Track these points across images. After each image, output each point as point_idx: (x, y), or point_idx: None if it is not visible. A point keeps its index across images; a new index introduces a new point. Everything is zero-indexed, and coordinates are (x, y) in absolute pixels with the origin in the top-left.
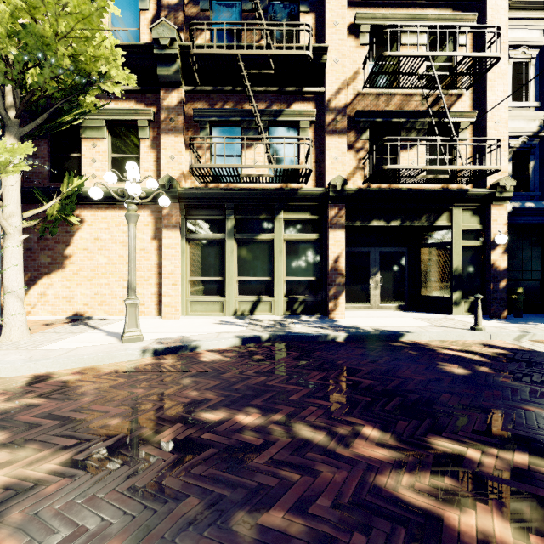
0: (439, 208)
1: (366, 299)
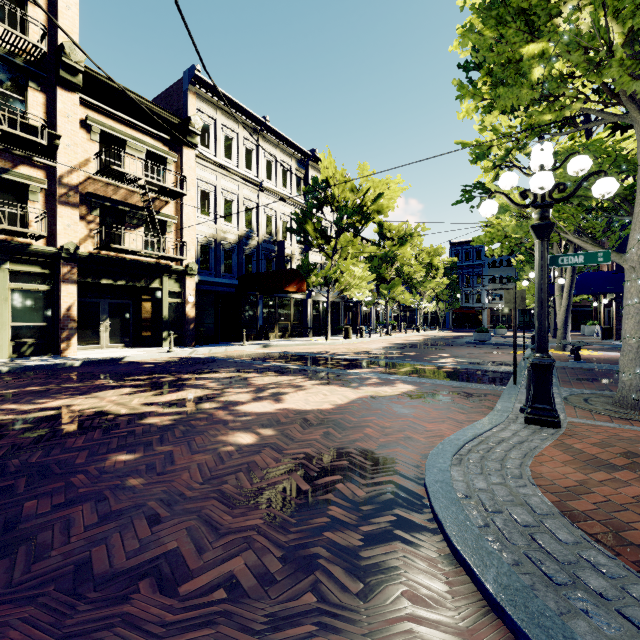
0: (154, 275)
1: (97, 341)
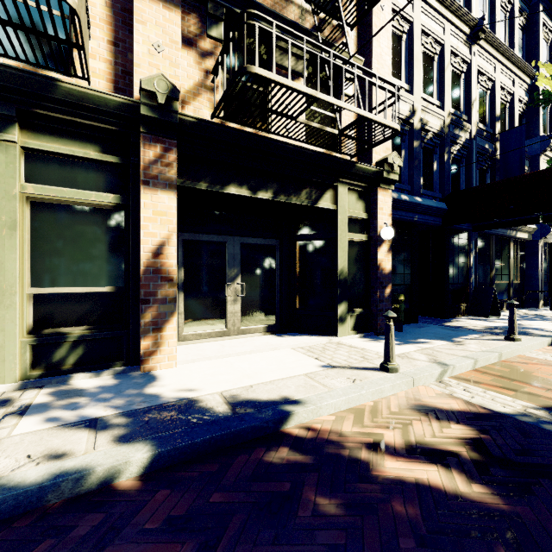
0: (323, 183)
1: (221, 320)
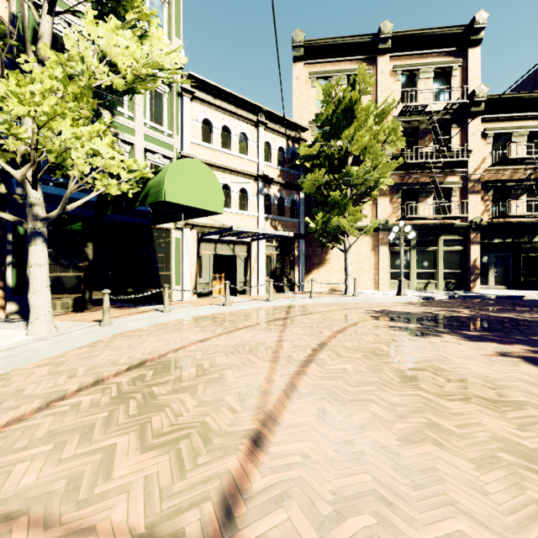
0: (535, 232)
1: (486, 283)
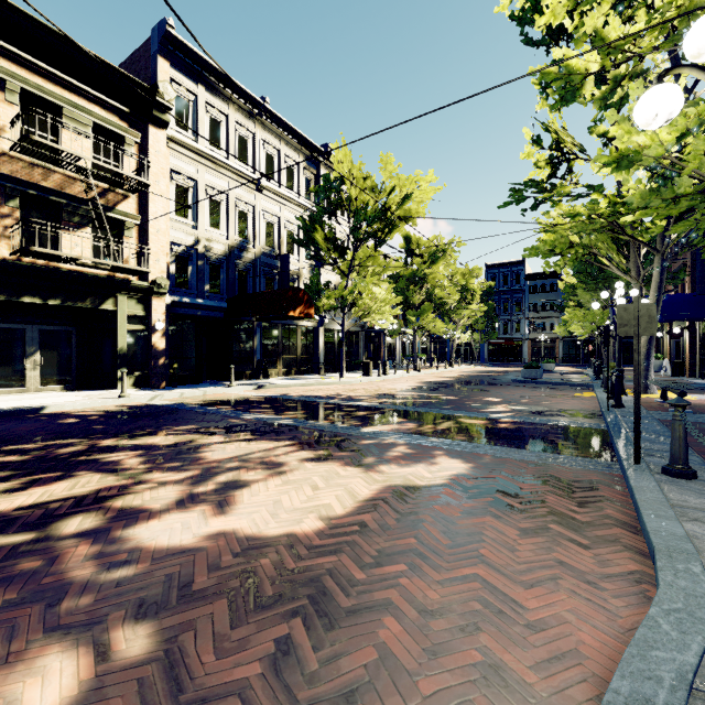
0: (106, 293)
1: (21, 382)
